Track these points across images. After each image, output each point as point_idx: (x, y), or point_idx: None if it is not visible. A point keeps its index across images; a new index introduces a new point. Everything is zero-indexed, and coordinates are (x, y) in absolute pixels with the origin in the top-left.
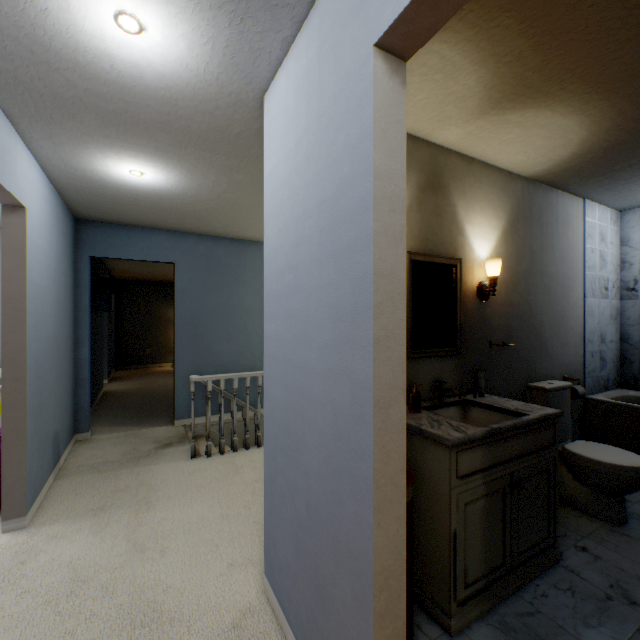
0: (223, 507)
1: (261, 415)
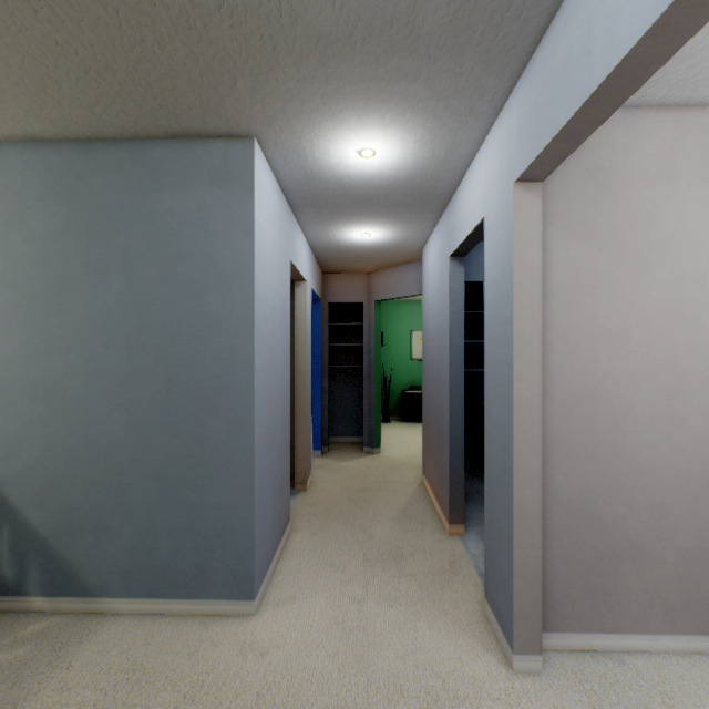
0: None
1: None
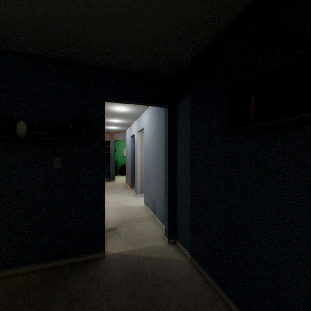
0: None
1: None
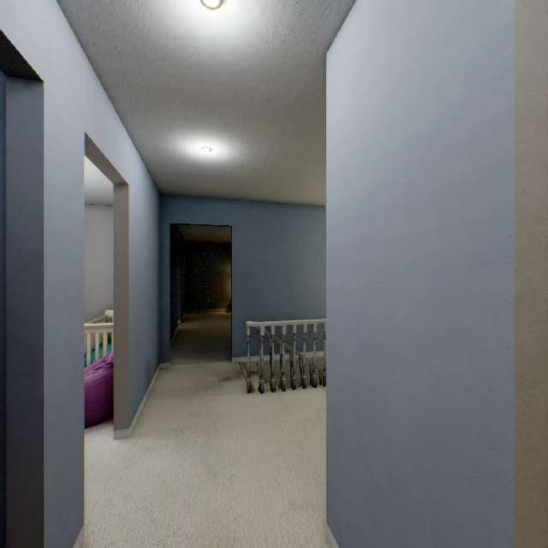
0: (278, 443)
1: (305, 359)
